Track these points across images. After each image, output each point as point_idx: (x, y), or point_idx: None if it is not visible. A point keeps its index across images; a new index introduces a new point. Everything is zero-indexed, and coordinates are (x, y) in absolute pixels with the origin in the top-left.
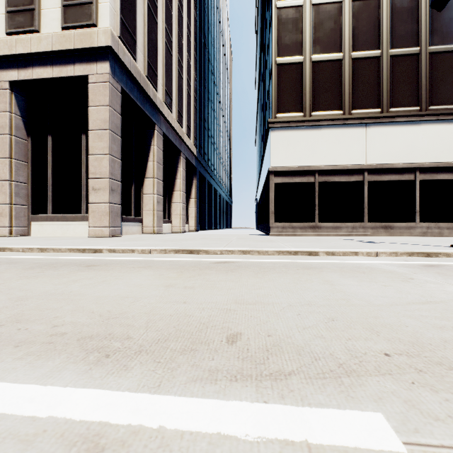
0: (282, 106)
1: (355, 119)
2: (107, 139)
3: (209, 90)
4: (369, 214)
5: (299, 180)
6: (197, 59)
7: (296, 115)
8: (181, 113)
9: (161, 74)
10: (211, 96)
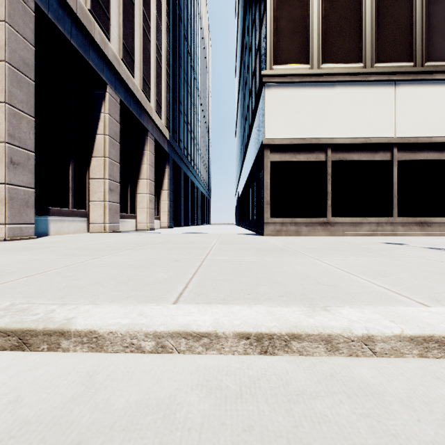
0: (281, 54)
1: (381, 74)
2: (2, 76)
3: (185, 70)
4: (398, 205)
5: (304, 157)
6: (171, 29)
7: (301, 68)
8: (148, 83)
9: (116, 21)
10: (188, 79)
